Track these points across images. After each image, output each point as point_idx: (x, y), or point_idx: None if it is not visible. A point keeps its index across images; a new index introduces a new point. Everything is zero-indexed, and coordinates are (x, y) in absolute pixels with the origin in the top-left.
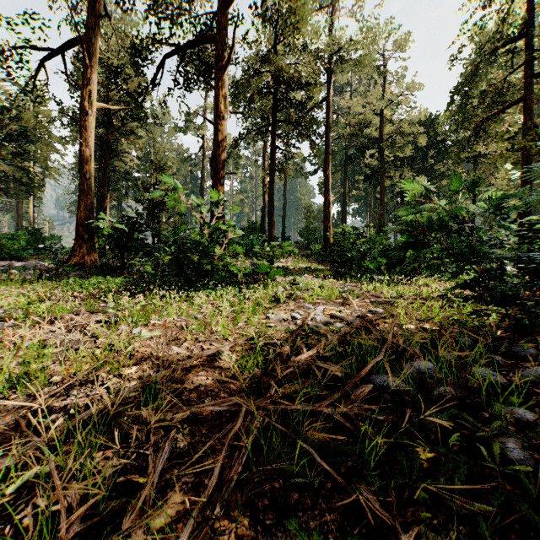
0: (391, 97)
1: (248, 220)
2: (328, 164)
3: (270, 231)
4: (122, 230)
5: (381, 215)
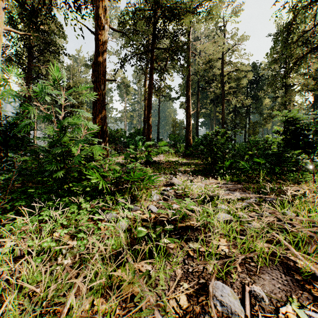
0: (230, 46)
1: (134, 127)
2: (189, 88)
3: (148, 133)
4: (3, 129)
5: (223, 125)
